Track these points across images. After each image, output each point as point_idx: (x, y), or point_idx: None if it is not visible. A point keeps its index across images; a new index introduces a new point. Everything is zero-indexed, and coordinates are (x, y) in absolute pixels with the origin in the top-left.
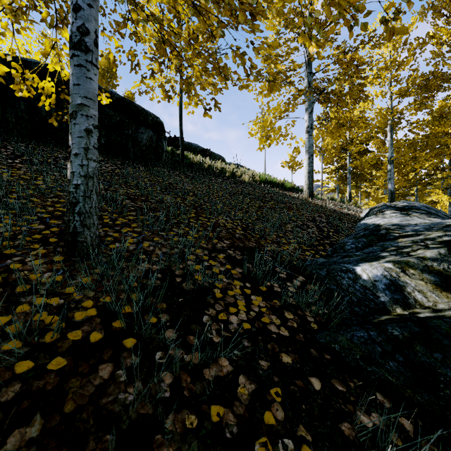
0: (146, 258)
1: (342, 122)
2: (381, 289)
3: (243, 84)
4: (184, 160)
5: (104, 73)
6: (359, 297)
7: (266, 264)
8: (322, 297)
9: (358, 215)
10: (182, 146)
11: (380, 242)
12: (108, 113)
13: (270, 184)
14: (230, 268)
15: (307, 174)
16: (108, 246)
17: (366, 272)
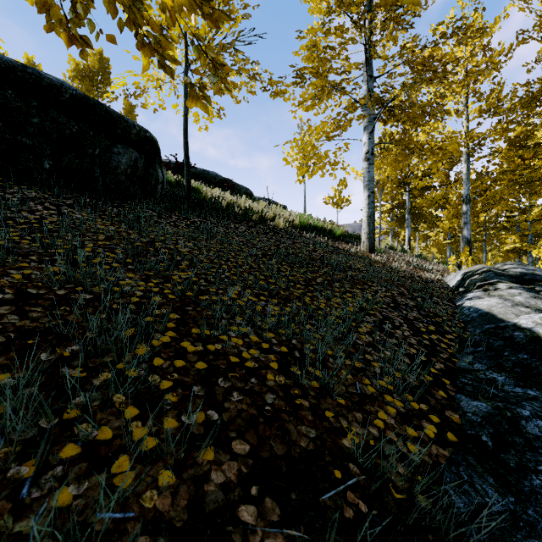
0: None
1: (412, 147)
2: None
3: (277, 89)
4: (193, 195)
5: (93, 76)
6: None
7: None
8: None
9: (444, 282)
10: (187, 175)
11: None
12: (57, 119)
13: (314, 231)
14: None
15: (366, 218)
16: None
17: None
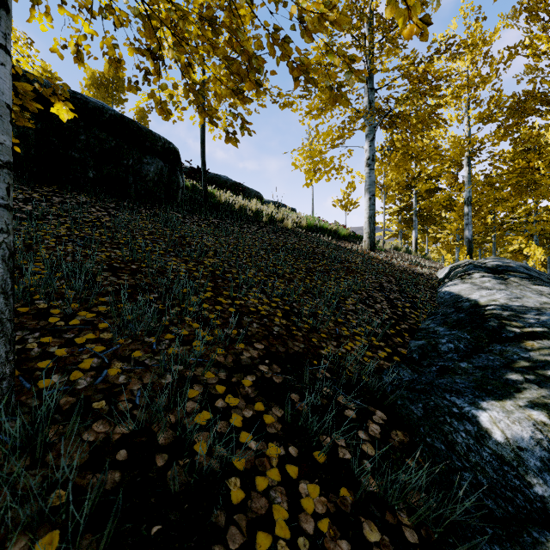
0: (106, 406)
1: (411, 153)
2: (535, 470)
3: (285, 101)
4: (209, 199)
5: (108, 84)
6: (492, 477)
7: (321, 390)
8: (419, 460)
9: (434, 276)
10: (204, 181)
11: (494, 344)
12: (99, 136)
13: (320, 231)
14: (261, 410)
15: (368, 219)
16: (36, 383)
17: (500, 426)
